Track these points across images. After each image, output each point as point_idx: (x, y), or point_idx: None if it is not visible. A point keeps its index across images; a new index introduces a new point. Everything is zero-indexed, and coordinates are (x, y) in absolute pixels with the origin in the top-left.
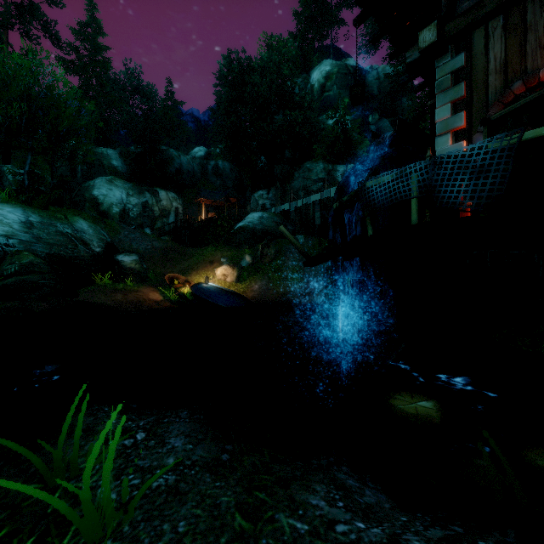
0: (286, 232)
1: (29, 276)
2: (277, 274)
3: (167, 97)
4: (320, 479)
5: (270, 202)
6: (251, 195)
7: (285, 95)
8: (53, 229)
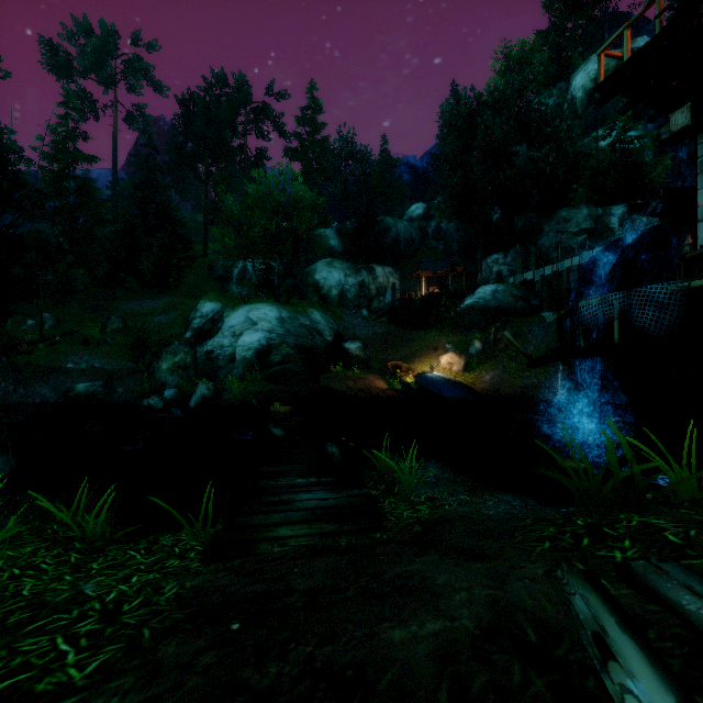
0: (509, 337)
1: (288, 365)
2: (514, 363)
3: (382, 157)
4: (511, 496)
5: (508, 268)
6: (482, 259)
7: (529, 125)
8: (297, 323)
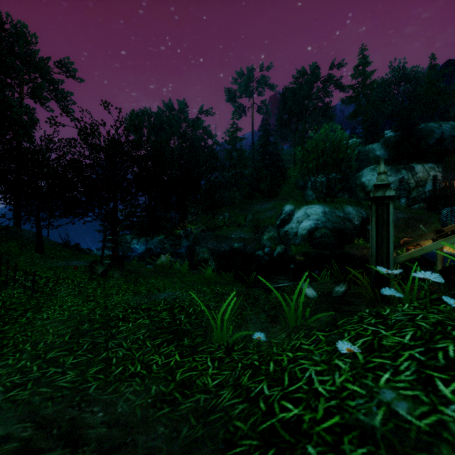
0: (422, 228)
1: (324, 239)
2: None
3: (429, 74)
4: None
5: None
6: None
7: None
8: (335, 214)
